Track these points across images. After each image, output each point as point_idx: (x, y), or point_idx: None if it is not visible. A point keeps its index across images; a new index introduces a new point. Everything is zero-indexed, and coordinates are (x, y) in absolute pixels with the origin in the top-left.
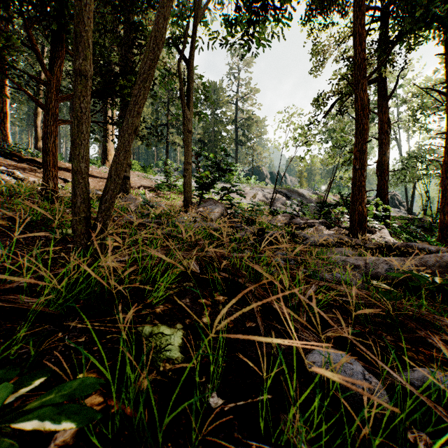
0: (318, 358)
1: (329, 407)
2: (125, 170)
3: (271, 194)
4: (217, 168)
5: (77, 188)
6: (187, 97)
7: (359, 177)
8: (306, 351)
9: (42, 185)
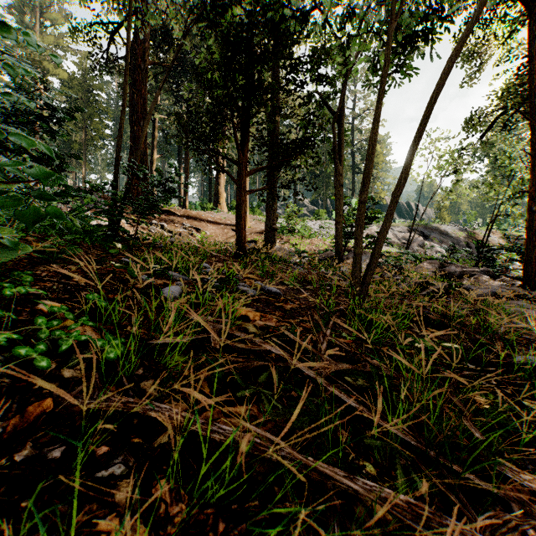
0: (520, 359)
1: (530, 378)
2: (274, 223)
3: (404, 234)
4: None
5: (357, 263)
6: (339, 153)
7: (535, 220)
8: (508, 360)
9: (237, 245)
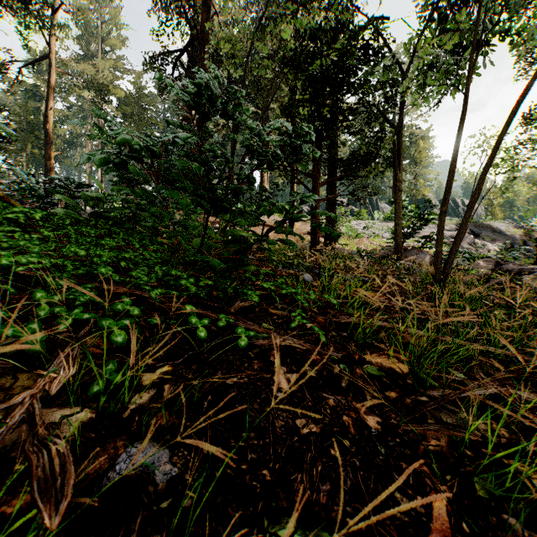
0: None
1: None
2: (334, 225)
3: (452, 232)
4: (418, 218)
5: (438, 258)
6: (398, 161)
7: None
8: None
9: (312, 245)
